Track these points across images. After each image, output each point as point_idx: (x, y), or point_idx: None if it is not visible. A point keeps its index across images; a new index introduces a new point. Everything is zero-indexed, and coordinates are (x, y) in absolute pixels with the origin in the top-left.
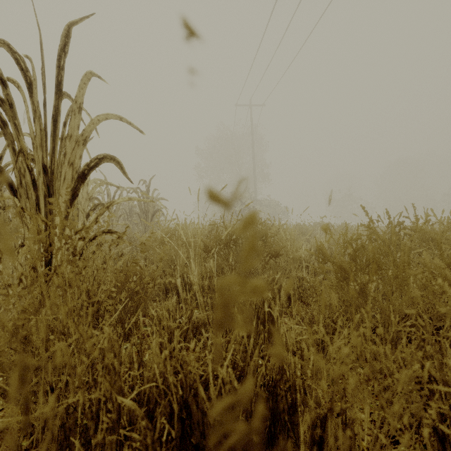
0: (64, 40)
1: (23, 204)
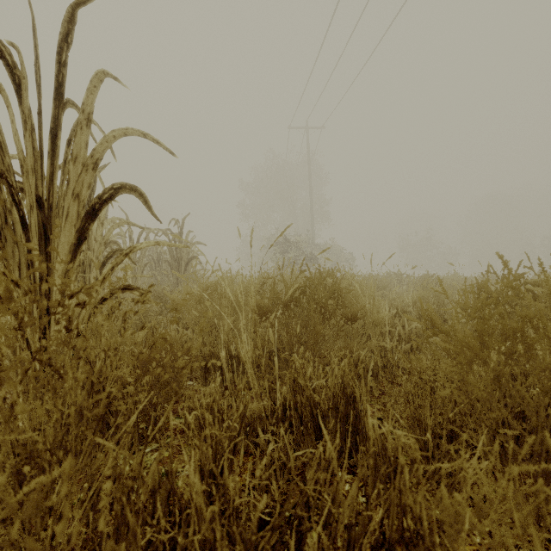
0: (67, 26)
1: (9, 251)
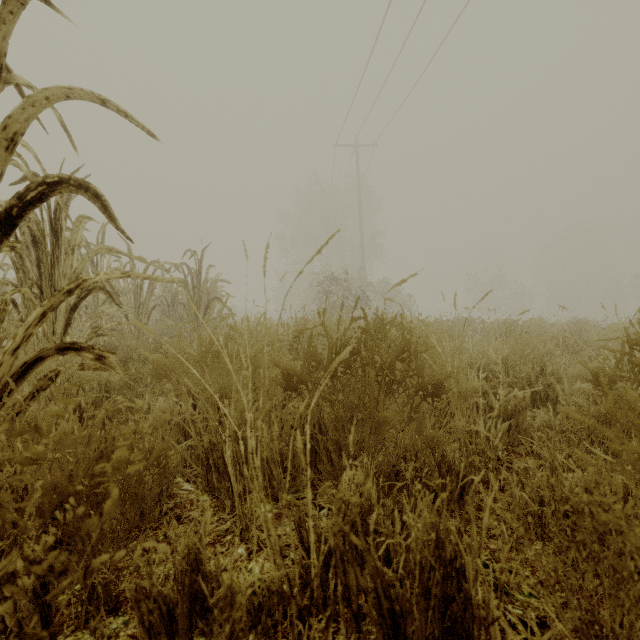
0: None
1: None
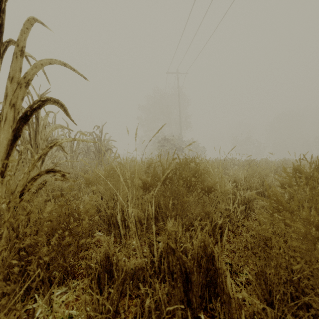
0: None
1: None
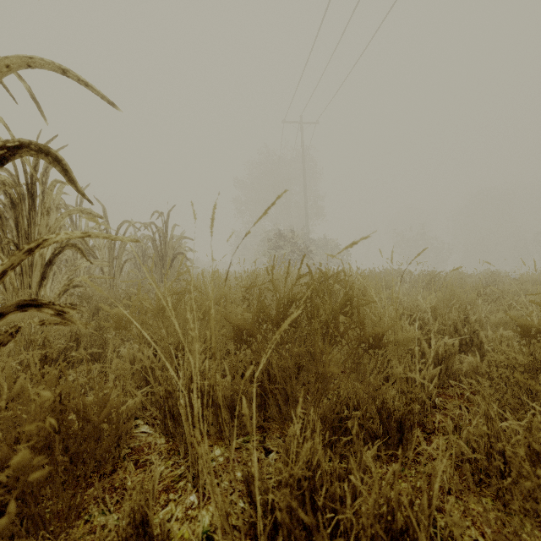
0: None
1: None
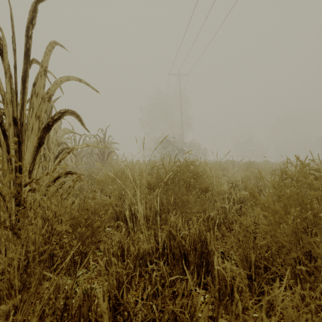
0: (32, 14)
1: None
